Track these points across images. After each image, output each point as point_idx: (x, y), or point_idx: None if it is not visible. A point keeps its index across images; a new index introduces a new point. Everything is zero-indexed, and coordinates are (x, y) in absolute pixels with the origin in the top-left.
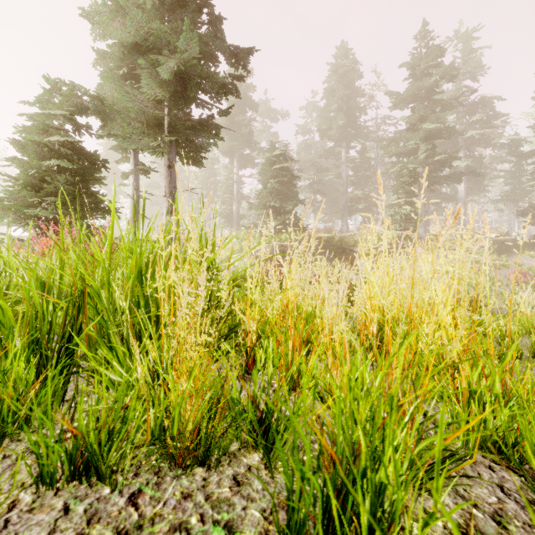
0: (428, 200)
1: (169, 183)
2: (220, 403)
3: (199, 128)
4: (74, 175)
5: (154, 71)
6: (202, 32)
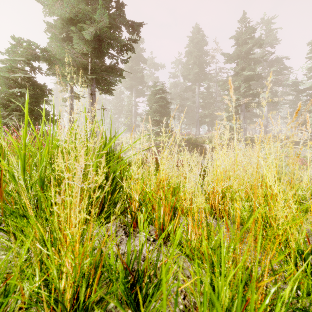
0: (246, 116)
1: (91, 104)
2: (97, 272)
3: (109, 70)
4: (31, 98)
5: (81, 34)
6: (112, 13)
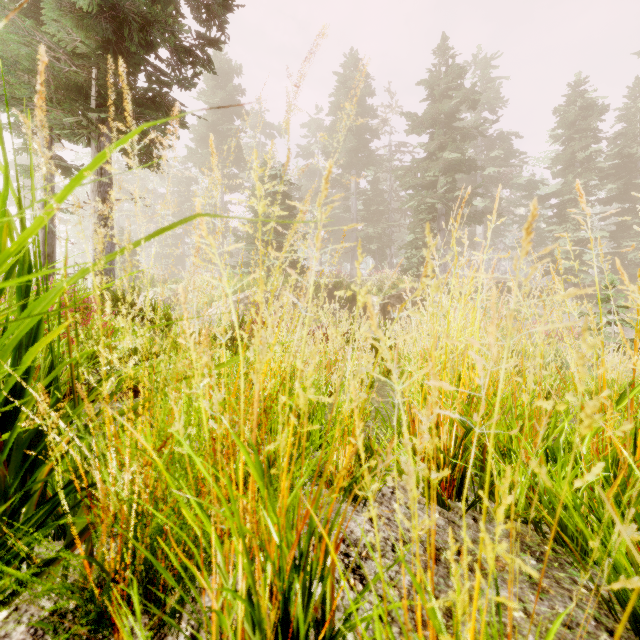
0: (446, 242)
1: (98, 185)
2: None
3: (148, 105)
4: None
5: None
6: None
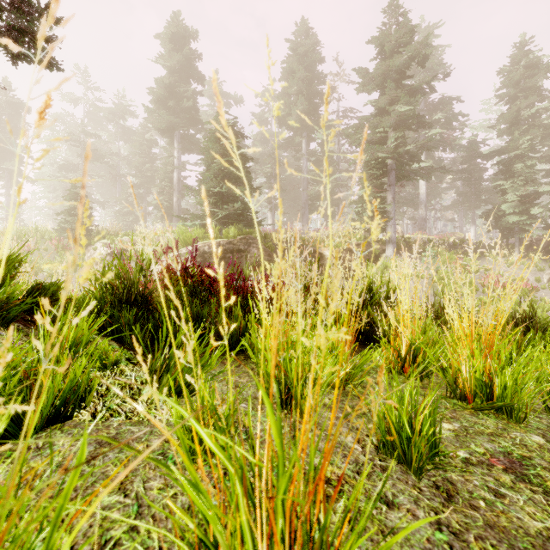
0: None
1: None
2: None
3: None
4: None
5: None
6: None
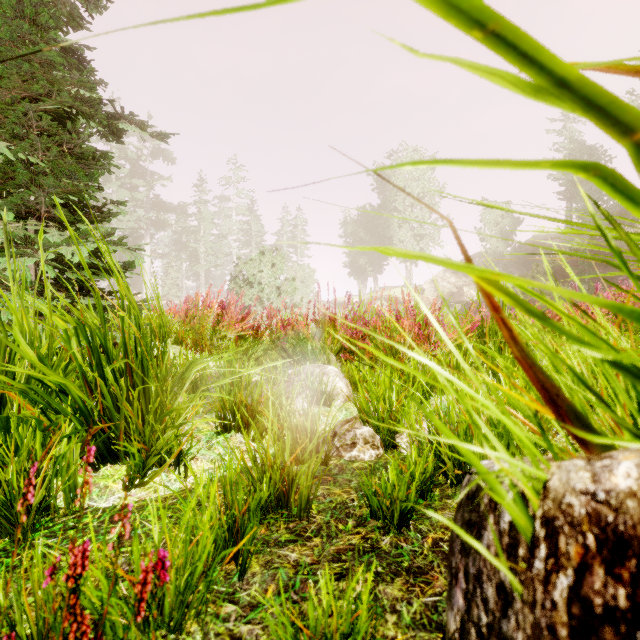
0: None
1: None
2: None
3: None
4: None
5: None
6: None
